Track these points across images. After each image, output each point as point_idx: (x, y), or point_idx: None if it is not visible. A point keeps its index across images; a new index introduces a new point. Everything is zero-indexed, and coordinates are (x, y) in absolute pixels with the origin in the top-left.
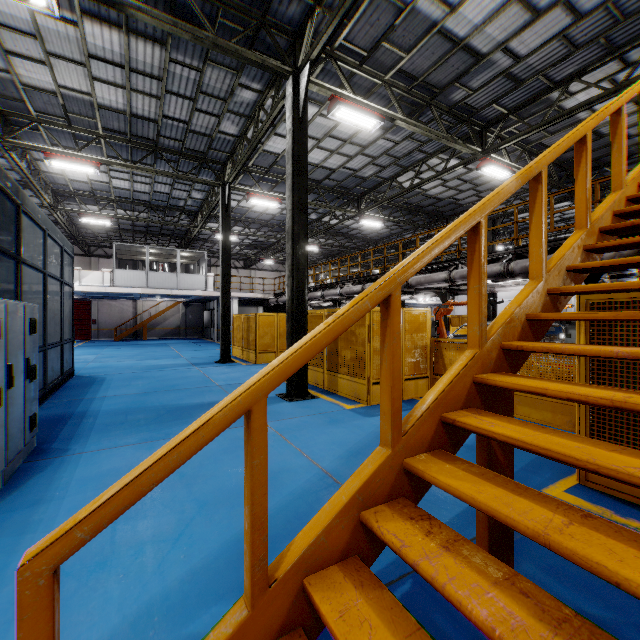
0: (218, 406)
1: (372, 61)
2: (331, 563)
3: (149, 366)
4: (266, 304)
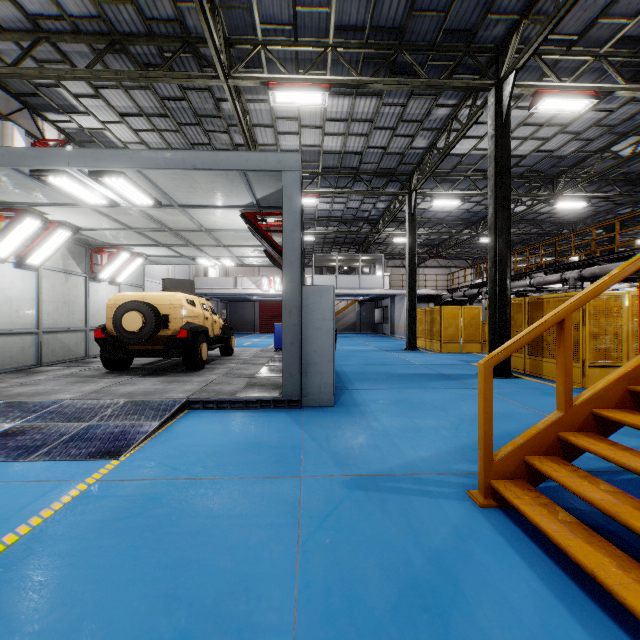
0: (546, 317)
1: (583, 41)
2: (607, 407)
3: (351, 350)
4: (438, 300)
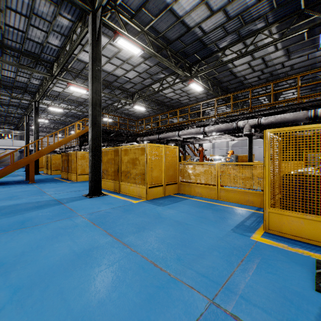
0: None
1: (60, 97)
2: None
3: None
4: (56, 152)
